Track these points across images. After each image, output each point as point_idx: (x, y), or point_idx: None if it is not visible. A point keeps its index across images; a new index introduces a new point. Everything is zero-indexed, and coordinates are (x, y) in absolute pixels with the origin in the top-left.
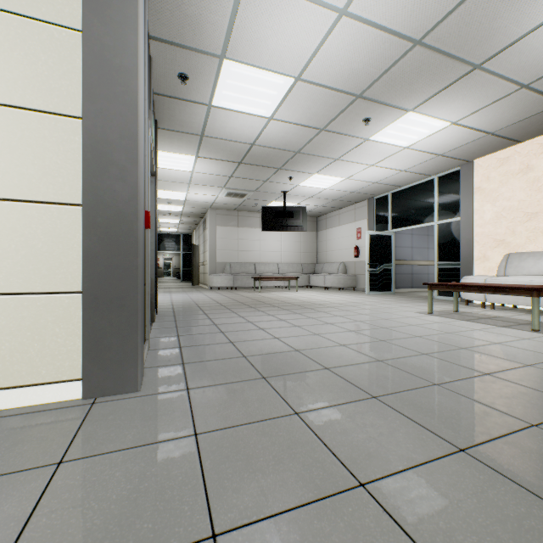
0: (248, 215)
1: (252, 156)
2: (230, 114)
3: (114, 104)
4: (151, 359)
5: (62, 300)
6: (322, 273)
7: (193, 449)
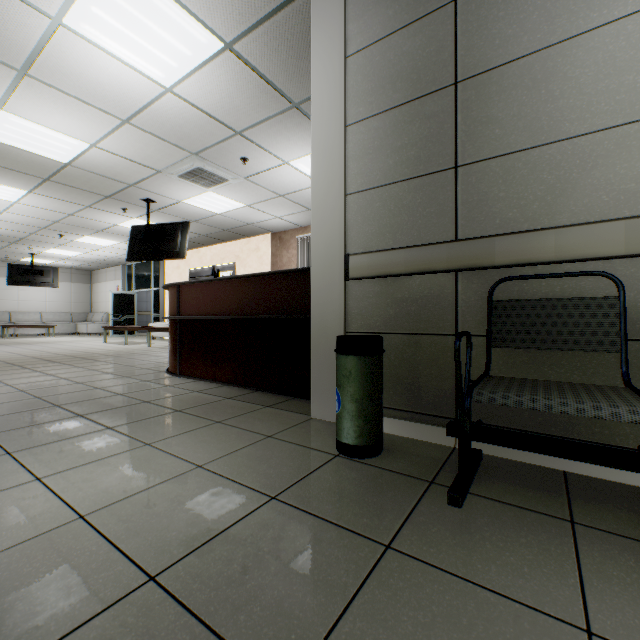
0: (2, 264)
1: None
2: None
3: None
4: None
5: None
6: (89, 322)
7: None
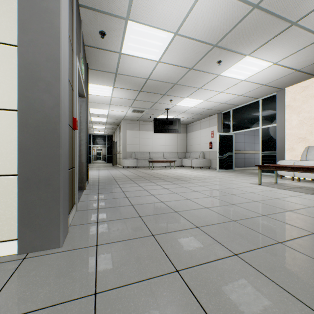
0: (145, 123)
1: (147, 86)
2: (133, 59)
3: (42, 36)
4: (76, 218)
5: (2, 181)
6: (190, 158)
7: (90, 312)
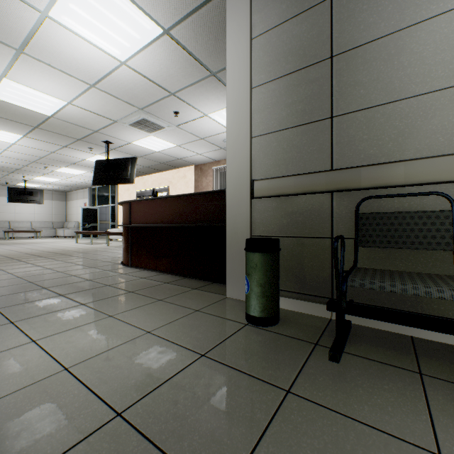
0: (3, 187)
1: None
2: None
3: None
4: None
5: None
6: (65, 228)
7: None
